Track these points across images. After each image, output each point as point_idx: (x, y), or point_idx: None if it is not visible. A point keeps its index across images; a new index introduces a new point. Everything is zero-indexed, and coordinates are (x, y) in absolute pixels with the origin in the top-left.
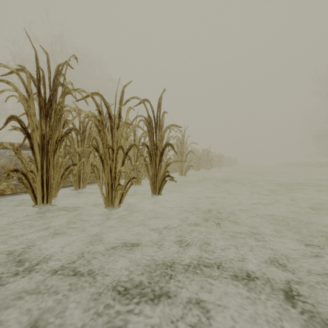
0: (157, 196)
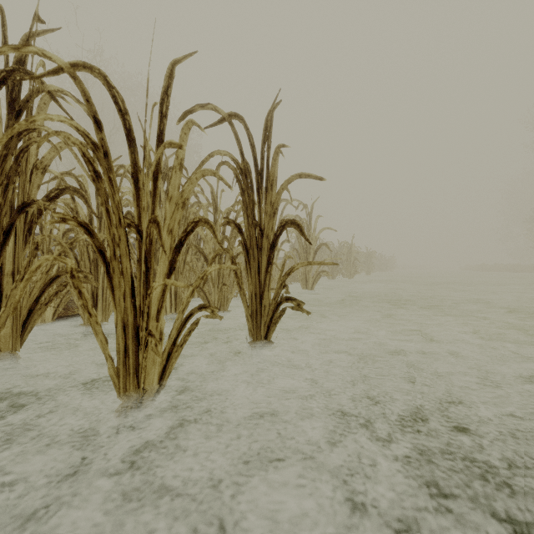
0: (262, 343)
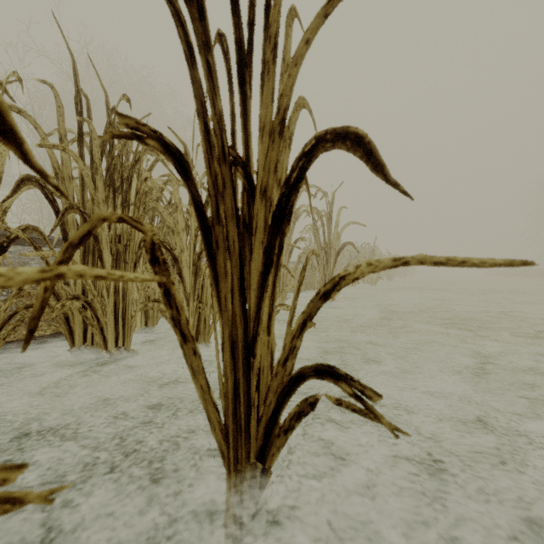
0: (253, 470)
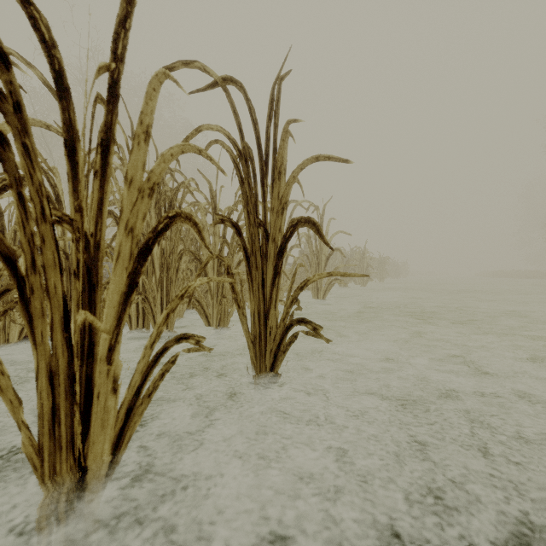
0: (268, 376)
